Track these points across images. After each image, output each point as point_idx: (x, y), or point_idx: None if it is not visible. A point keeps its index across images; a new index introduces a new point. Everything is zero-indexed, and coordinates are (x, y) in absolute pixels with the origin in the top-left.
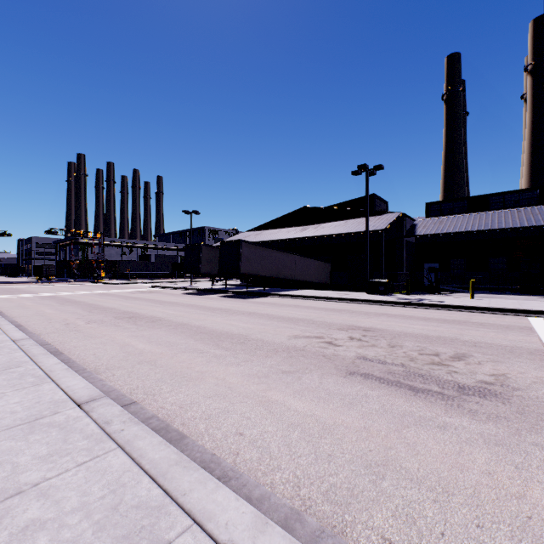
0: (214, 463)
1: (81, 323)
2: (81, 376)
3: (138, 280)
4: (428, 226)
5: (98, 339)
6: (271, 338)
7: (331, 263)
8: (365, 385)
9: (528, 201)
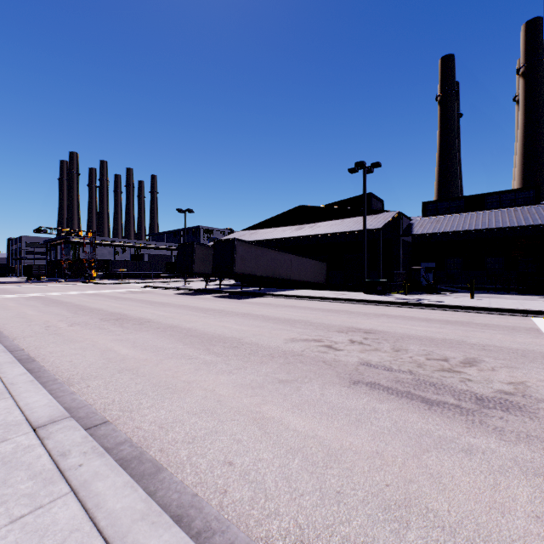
0: (195, 509)
1: (63, 325)
2: (49, 388)
3: (131, 280)
4: (425, 225)
5: (78, 344)
6: (266, 342)
7: (327, 263)
8: (373, 397)
9: (524, 201)
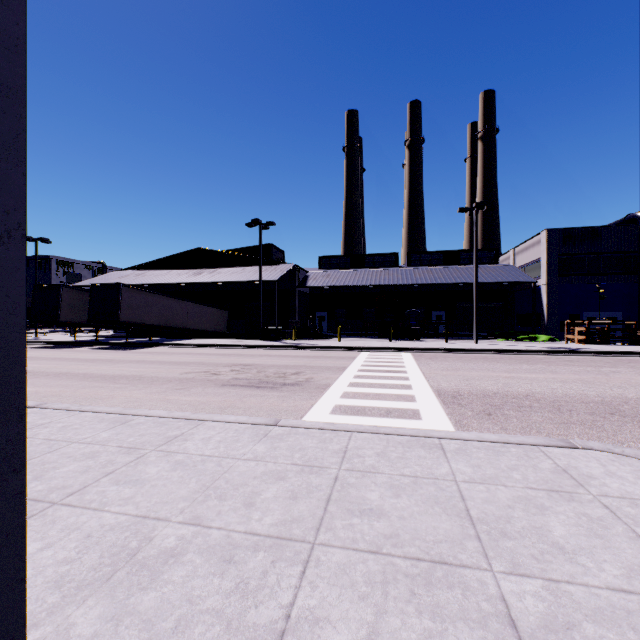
0: None
1: None
2: None
3: None
4: (318, 278)
5: None
6: (165, 375)
7: (228, 311)
8: (232, 388)
9: (389, 263)
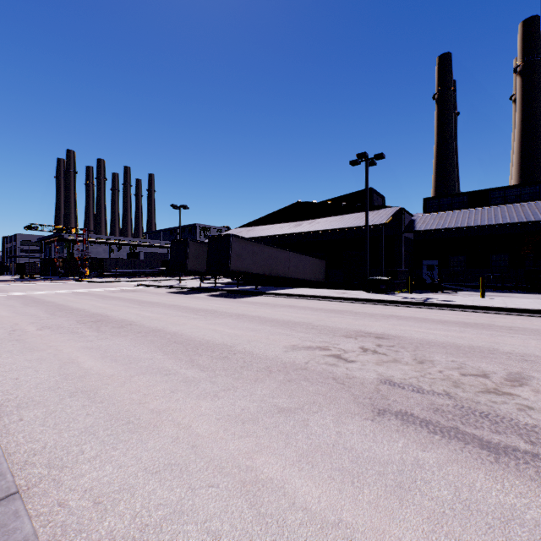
0: None
1: (31, 329)
2: None
3: (126, 278)
4: (428, 221)
5: (37, 353)
6: (263, 350)
7: (326, 261)
8: (410, 438)
9: (530, 196)
